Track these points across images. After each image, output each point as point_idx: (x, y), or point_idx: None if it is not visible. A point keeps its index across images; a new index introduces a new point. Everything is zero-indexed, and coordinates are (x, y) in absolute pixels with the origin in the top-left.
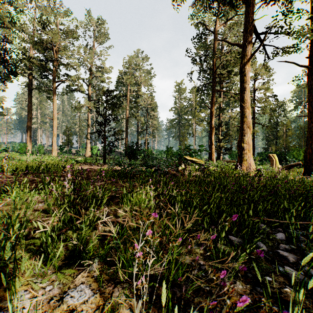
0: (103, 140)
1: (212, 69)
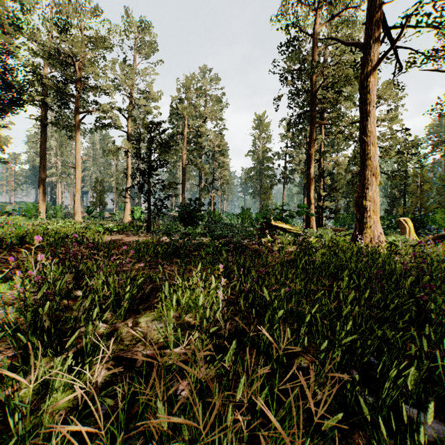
0: (148, 197)
1: (311, 90)
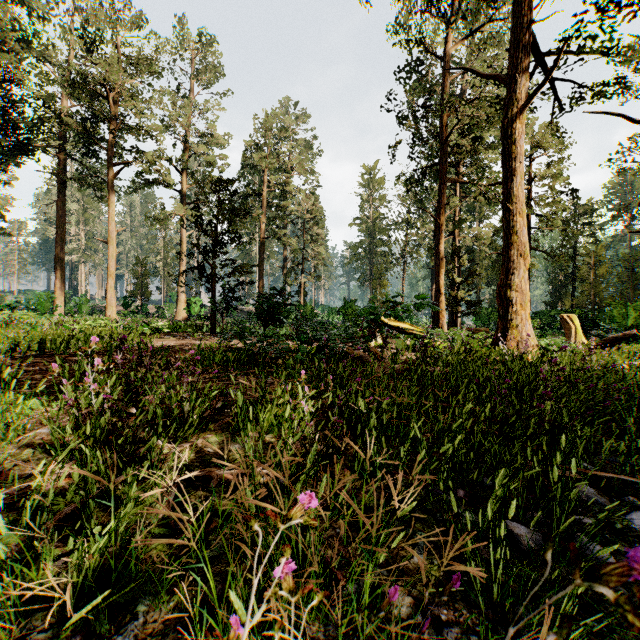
0: (211, 284)
1: (440, 135)
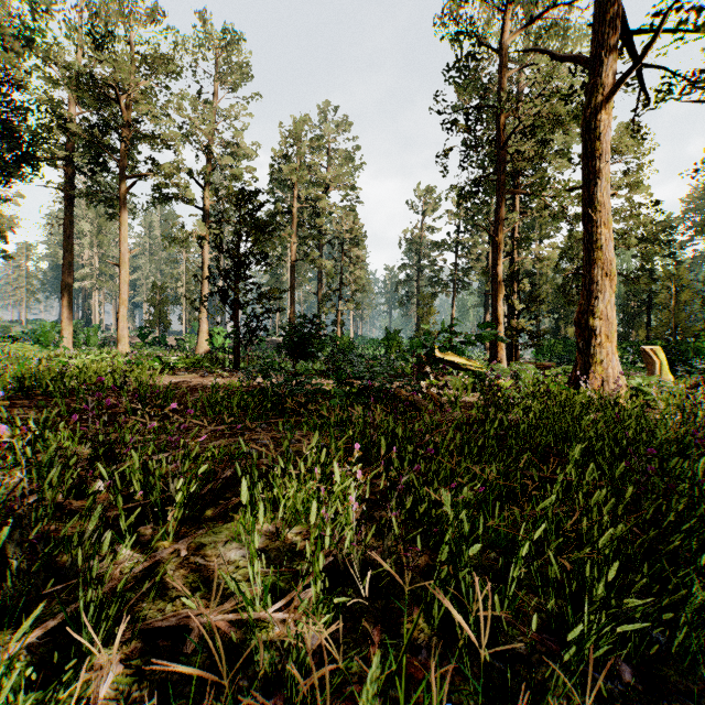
0: (234, 312)
1: (498, 139)
